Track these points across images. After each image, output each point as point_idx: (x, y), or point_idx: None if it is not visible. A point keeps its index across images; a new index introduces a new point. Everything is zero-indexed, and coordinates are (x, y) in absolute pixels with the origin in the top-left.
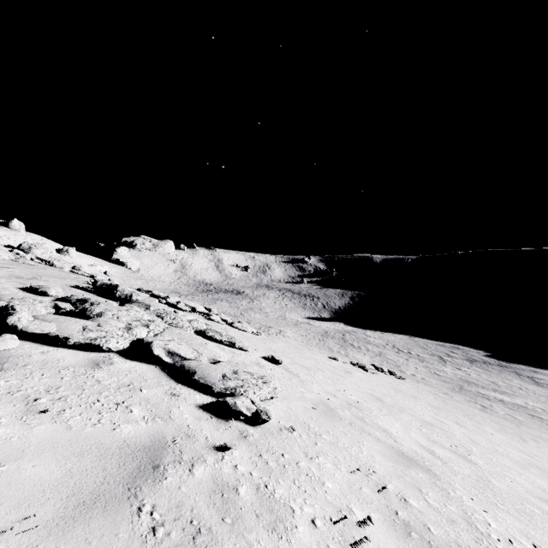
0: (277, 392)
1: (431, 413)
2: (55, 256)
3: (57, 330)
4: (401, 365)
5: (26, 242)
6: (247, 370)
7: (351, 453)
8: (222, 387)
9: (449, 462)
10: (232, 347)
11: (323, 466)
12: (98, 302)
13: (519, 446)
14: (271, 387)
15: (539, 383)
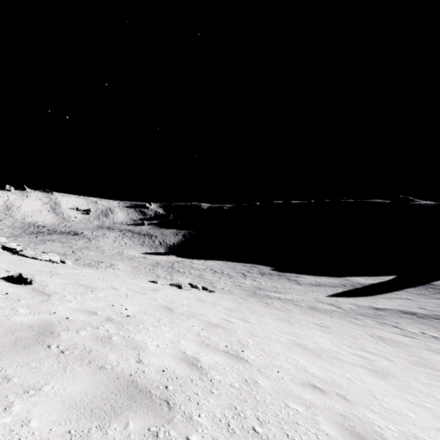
0: None
1: (223, 314)
2: None
3: None
4: (214, 282)
5: None
6: None
7: None
8: None
9: (211, 372)
10: None
11: None
12: None
13: (287, 329)
14: None
15: (299, 283)
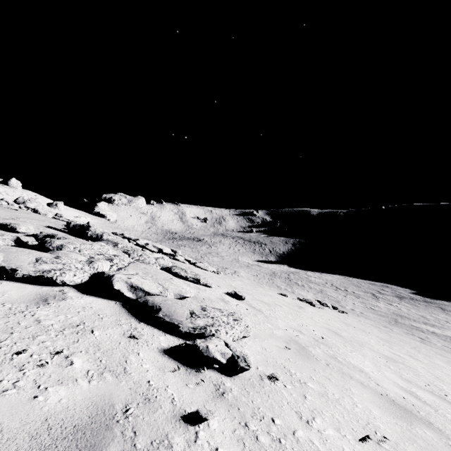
0: (249, 330)
1: (386, 346)
2: (46, 209)
3: (4, 260)
4: (340, 300)
5: (22, 197)
6: (214, 306)
7: (346, 407)
8: (190, 326)
9: (438, 409)
10: (197, 283)
11: (324, 434)
12: (64, 238)
13: None
14: (242, 325)
15: None
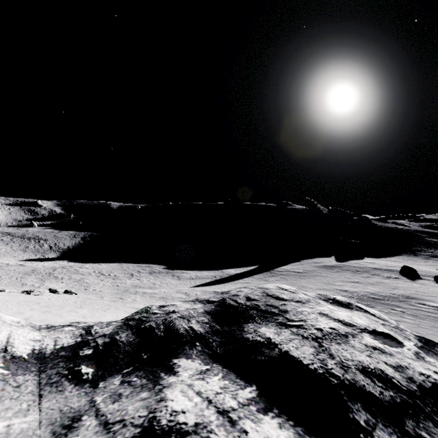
0: None
1: (27, 309)
2: None
3: None
4: (92, 285)
5: None
6: None
7: None
8: None
9: None
10: None
11: None
12: None
13: (89, 314)
14: None
15: (180, 278)
